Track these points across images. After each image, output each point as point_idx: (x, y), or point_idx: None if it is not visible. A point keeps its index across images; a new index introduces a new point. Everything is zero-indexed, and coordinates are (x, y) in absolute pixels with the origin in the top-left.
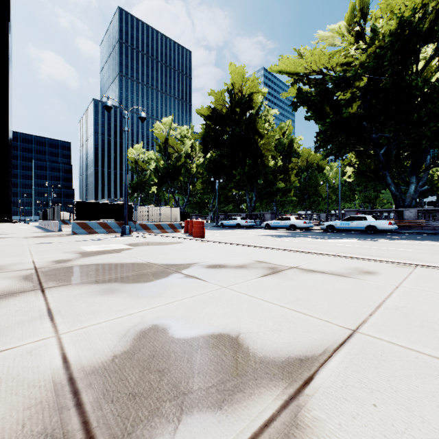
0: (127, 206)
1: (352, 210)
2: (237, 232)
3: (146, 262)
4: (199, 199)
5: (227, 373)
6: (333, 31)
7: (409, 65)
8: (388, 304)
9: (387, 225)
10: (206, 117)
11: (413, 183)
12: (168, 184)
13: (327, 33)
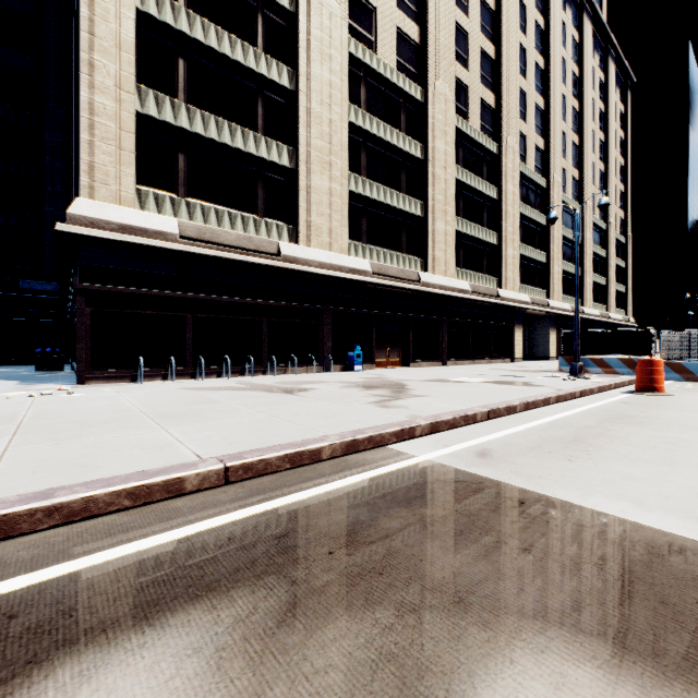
0: (576, 338)
1: None
2: None
3: (407, 385)
4: None
5: (290, 391)
6: None
7: None
8: (320, 401)
9: None
10: None
11: None
12: None
13: None
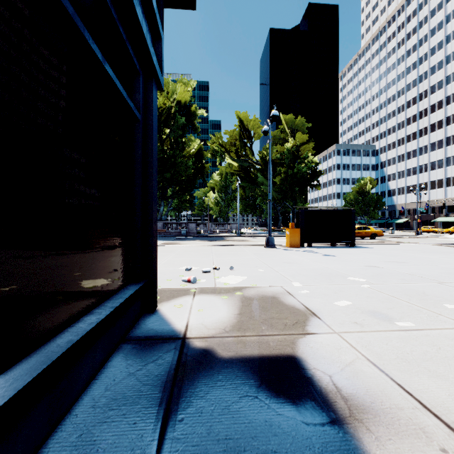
0: None
1: None
2: None
3: None
4: None
5: None
6: None
7: (158, 134)
8: None
9: None
10: None
11: (162, 206)
12: None
13: None
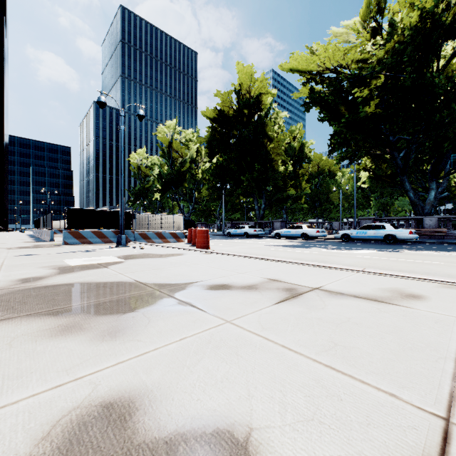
0: (123, 214)
1: (368, 218)
2: (245, 242)
3: (133, 281)
4: (205, 206)
5: None
6: (347, 28)
7: (430, 62)
8: None
9: (407, 234)
10: (212, 120)
11: (433, 189)
12: (172, 190)
13: (341, 29)
